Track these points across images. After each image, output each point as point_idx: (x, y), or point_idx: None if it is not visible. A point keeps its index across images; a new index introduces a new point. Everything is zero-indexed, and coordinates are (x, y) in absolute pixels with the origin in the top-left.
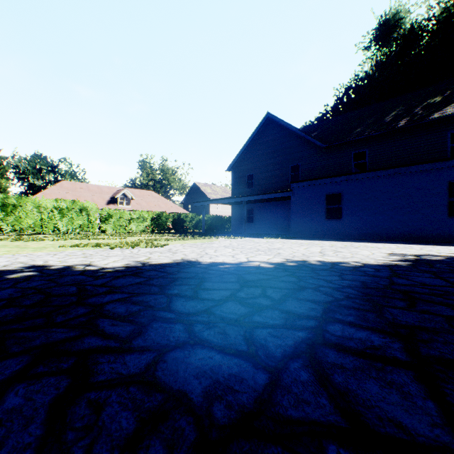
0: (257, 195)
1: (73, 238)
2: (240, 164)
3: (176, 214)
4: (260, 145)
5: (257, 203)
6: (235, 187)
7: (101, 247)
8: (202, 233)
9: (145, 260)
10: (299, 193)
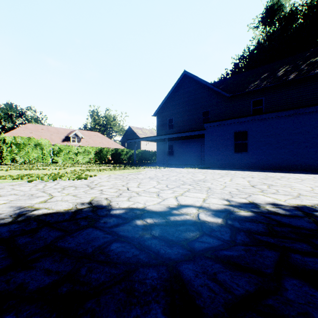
0: (177, 133)
1: (16, 169)
2: (163, 111)
3: (114, 149)
4: (179, 96)
5: (176, 140)
6: (159, 128)
7: (22, 179)
8: (133, 164)
9: (36, 205)
10: (211, 131)
